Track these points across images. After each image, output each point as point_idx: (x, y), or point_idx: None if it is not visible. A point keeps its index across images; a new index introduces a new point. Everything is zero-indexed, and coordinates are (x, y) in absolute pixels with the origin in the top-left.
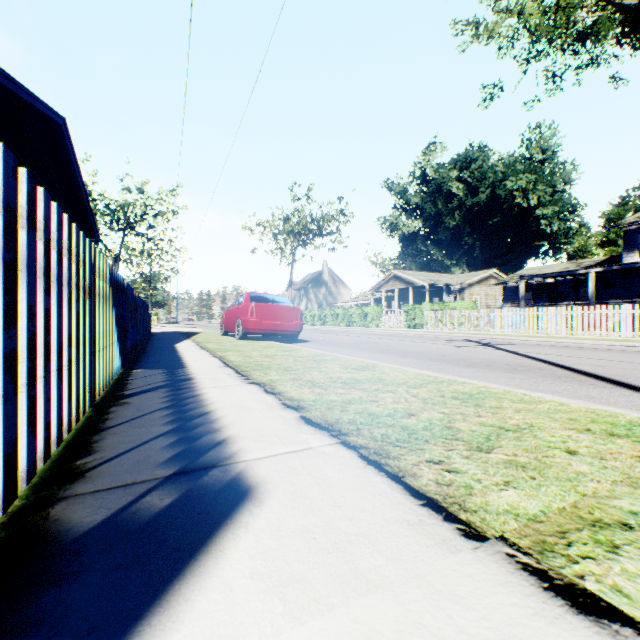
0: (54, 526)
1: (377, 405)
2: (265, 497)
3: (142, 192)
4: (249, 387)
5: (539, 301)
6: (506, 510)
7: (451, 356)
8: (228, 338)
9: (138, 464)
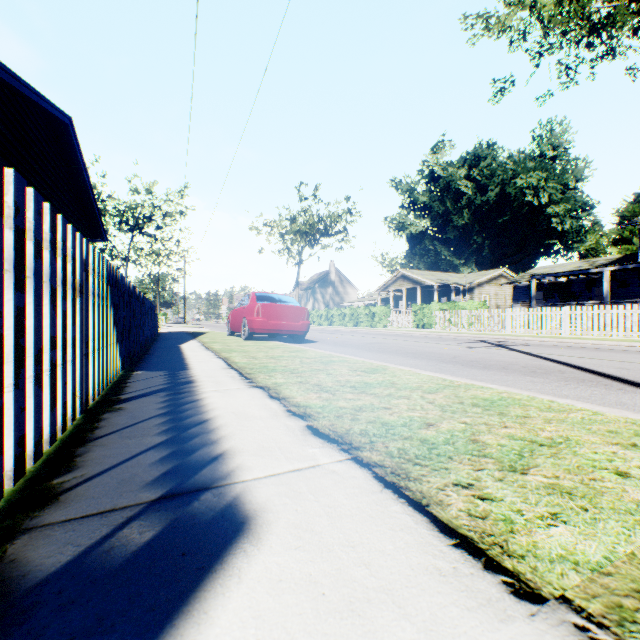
0: (7, 570)
1: (390, 413)
2: (264, 532)
3: (150, 193)
4: (252, 391)
5: (551, 301)
6: (561, 556)
7: (464, 357)
8: (234, 338)
9: (121, 484)
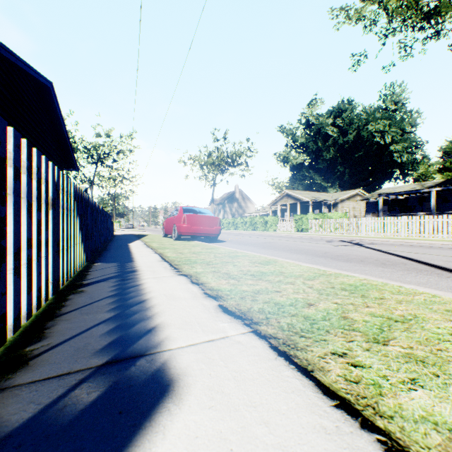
0: None
1: (281, 295)
2: (184, 393)
3: (109, 136)
4: (179, 278)
5: (393, 212)
6: (423, 417)
7: (332, 253)
8: (167, 239)
9: (77, 352)
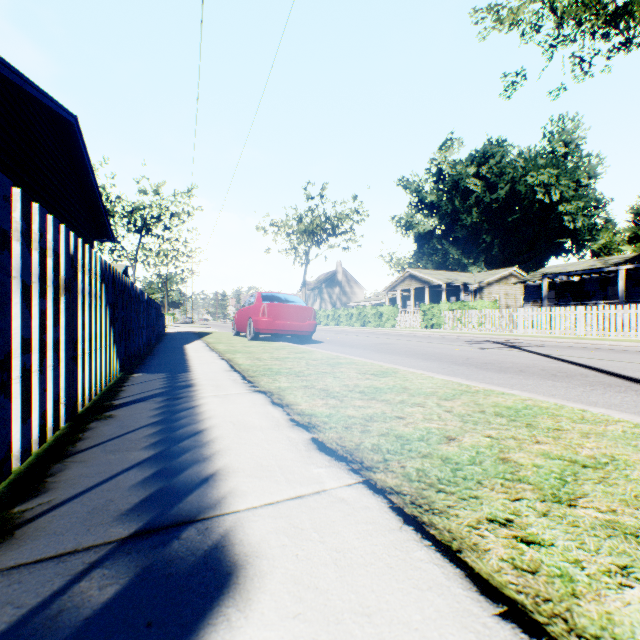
0: None
1: (405, 424)
2: (255, 589)
3: (158, 194)
4: (254, 397)
5: (563, 300)
6: None
7: (477, 359)
8: (240, 339)
9: (91, 515)
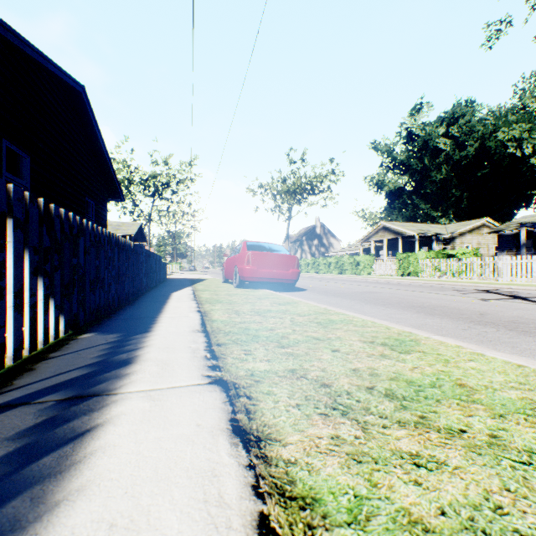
0: None
1: None
2: None
3: (167, 164)
4: (206, 400)
5: None
6: None
7: (495, 315)
8: (227, 286)
9: None
